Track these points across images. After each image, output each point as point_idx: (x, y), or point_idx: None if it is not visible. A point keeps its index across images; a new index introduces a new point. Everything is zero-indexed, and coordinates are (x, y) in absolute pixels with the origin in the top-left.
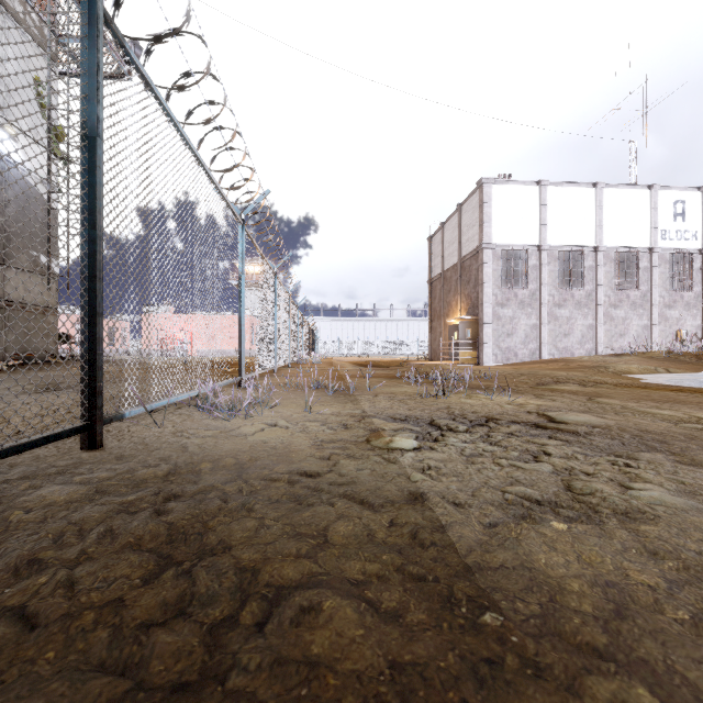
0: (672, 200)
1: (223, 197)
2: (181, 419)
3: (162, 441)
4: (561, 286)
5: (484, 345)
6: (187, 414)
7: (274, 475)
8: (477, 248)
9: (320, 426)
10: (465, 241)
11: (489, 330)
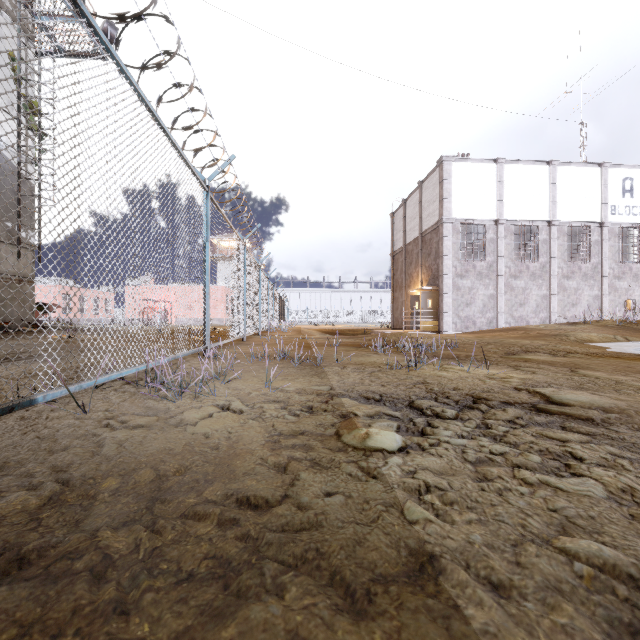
0: (621, 177)
1: (183, 158)
2: (121, 399)
3: (77, 434)
4: (517, 258)
5: (445, 314)
6: (131, 392)
7: (199, 508)
8: (437, 223)
9: (280, 411)
10: (425, 216)
11: (449, 299)
